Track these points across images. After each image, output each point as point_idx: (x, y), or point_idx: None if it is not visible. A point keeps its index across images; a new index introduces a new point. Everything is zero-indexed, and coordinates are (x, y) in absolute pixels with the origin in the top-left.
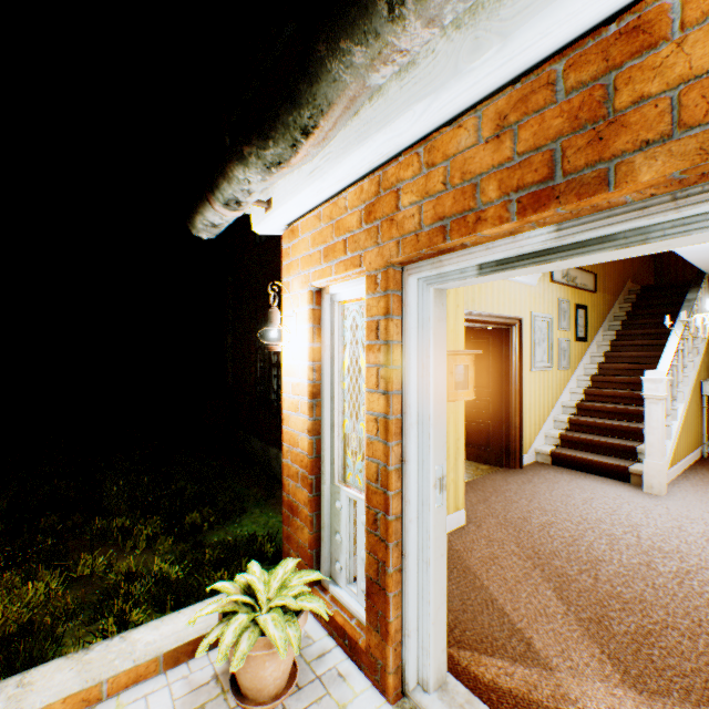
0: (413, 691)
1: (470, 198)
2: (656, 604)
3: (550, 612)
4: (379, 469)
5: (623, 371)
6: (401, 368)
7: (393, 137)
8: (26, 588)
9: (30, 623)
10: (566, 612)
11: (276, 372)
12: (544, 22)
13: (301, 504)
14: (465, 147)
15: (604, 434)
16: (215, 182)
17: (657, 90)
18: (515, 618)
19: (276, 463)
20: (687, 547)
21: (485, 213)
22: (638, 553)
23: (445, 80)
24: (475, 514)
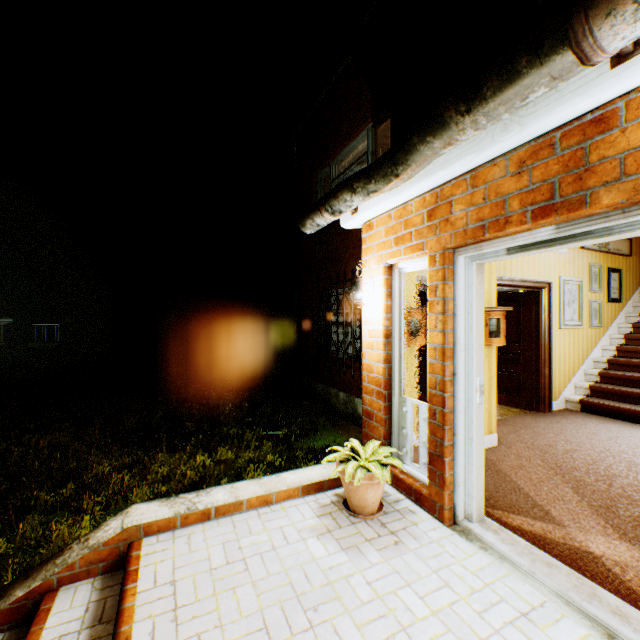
0: (461, 521)
1: (501, 209)
2: None
3: (566, 499)
4: (437, 380)
5: None
6: (453, 315)
7: (450, 173)
8: (193, 460)
9: (203, 477)
10: (580, 500)
11: (334, 330)
12: (544, 121)
13: (376, 411)
14: (498, 178)
15: (635, 386)
16: (327, 201)
17: (611, 154)
18: (537, 499)
19: (335, 400)
20: None
21: (511, 218)
22: None
23: (485, 145)
24: (506, 440)
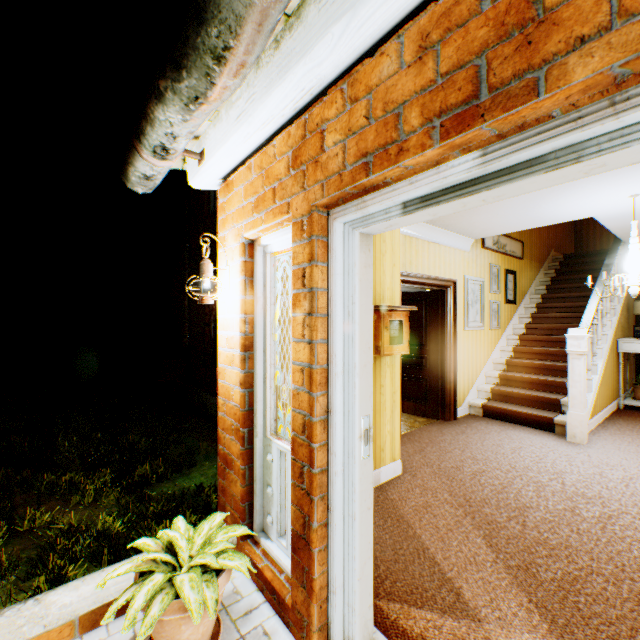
0: None
1: (392, 129)
2: (581, 549)
3: (479, 560)
4: (305, 420)
5: (548, 331)
6: (327, 316)
7: (313, 68)
8: None
9: None
10: (495, 559)
11: None
12: None
13: (235, 457)
14: (388, 76)
15: (531, 388)
16: (140, 127)
17: None
18: (446, 567)
19: None
20: (608, 493)
21: (408, 142)
22: (563, 499)
23: None
24: (411, 464)
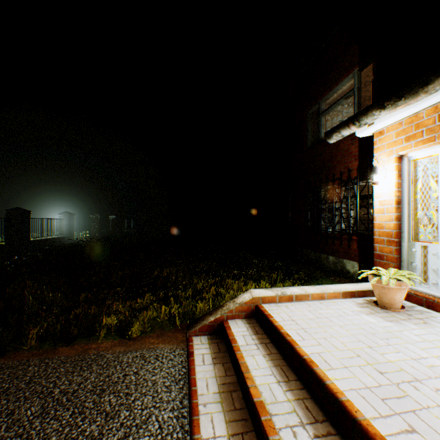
0: None
1: None
2: None
3: None
4: None
5: None
6: None
7: None
8: (249, 285)
9: None
10: None
11: (322, 215)
12: None
13: (387, 253)
14: None
15: None
16: (356, 118)
17: None
18: None
19: (325, 262)
20: None
21: None
22: None
23: None
24: None
